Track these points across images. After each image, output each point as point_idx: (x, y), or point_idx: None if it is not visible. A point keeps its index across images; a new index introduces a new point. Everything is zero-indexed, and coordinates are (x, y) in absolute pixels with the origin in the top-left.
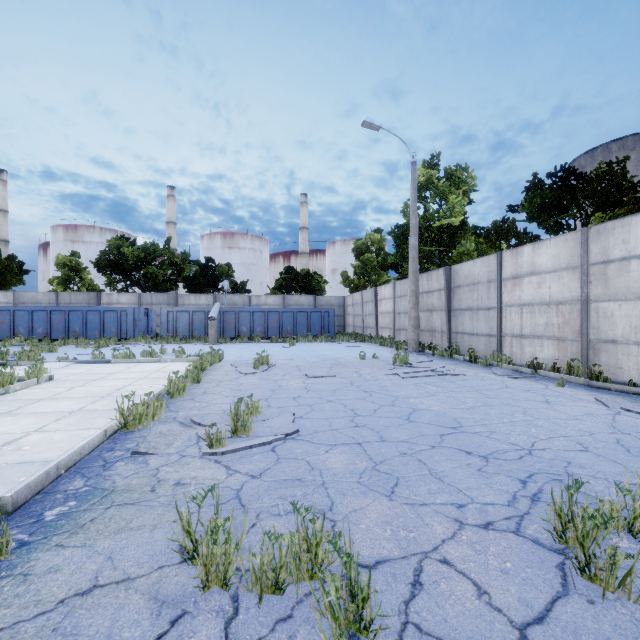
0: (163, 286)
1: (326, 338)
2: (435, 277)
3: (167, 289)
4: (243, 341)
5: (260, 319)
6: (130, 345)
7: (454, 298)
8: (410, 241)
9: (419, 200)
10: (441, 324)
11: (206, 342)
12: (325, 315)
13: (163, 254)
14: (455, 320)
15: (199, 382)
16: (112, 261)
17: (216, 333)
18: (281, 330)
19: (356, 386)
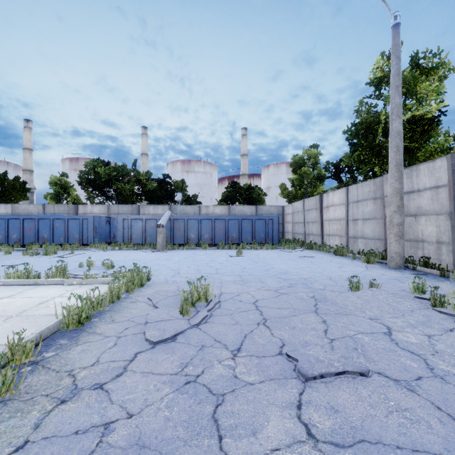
0: (129, 199)
1: (272, 245)
2: (426, 171)
3: (133, 202)
4: (190, 248)
5: (207, 226)
6: (84, 251)
7: None
8: (391, 126)
9: (377, 96)
10: (437, 232)
11: (155, 248)
12: (269, 222)
13: (129, 172)
14: None
15: None
16: (90, 179)
17: (164, 240)
18: (227, 237)
19: None
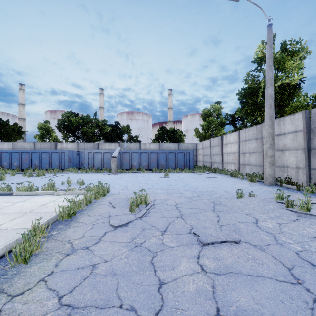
0: (92, 139)
1: (188, 170)
2: (289, 121)
3: (94, 140)
4: (134, 171)
5: (145, 157)
6: (62, 174)
7: (315, 138)
8: (266, 91)
9: (259, 70)
10: (296, 161)
11: (110, 172)
12: (187, 154)
13: (92, 120)
14: None
15: (26, 261)
16: (65, 125)
17: (116, 166)
18: (158, 164)
19: None
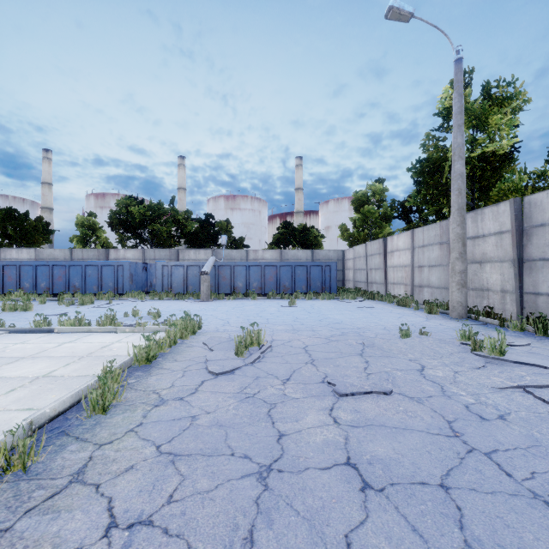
0: (167, 242)
1: (329, 295)
2: (491, 215)
3: (171, 245)
4: (238, 297)
5: (256, 274)
6: (121, 301)
7: (530, 243)
8: (453, 167)
9: (445, 129)
10: (502, 281)
11: (199, 298)
12: (326, 269)
13: (166, 212)
14: (533, 275)
15: (105, 410)
16: (122, 220)
17: (208, 289)
18: (278, 285)
19: (489, 458)
